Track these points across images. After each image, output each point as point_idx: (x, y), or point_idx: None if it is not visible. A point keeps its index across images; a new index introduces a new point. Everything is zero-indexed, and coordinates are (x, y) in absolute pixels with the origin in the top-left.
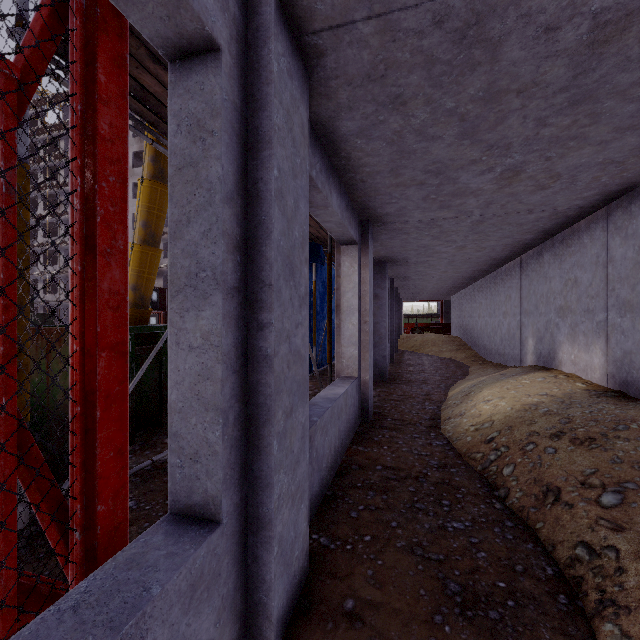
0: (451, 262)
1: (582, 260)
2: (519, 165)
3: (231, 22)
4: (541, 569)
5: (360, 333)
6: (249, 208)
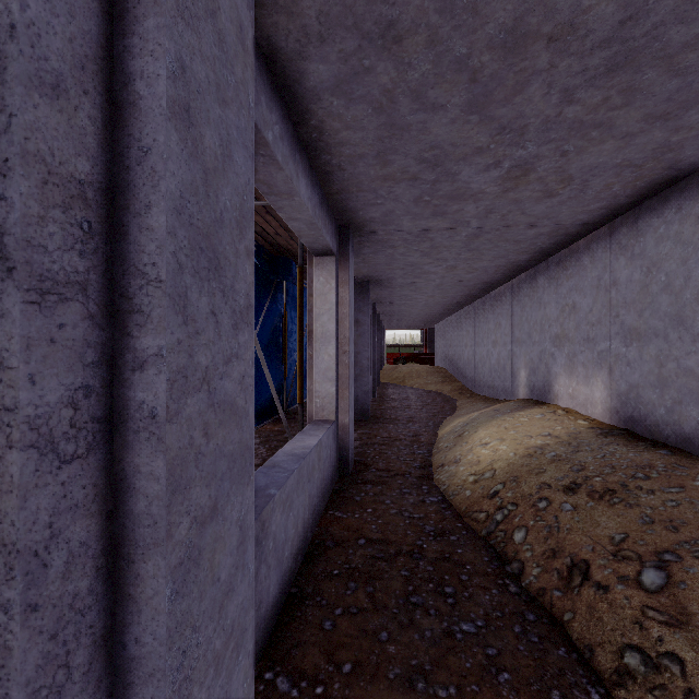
0: (439, 285)
1: (581, 283)
2: (530, 160)
3: None
4: (583, 692)
5: (338, 366)
6: (117, 130)
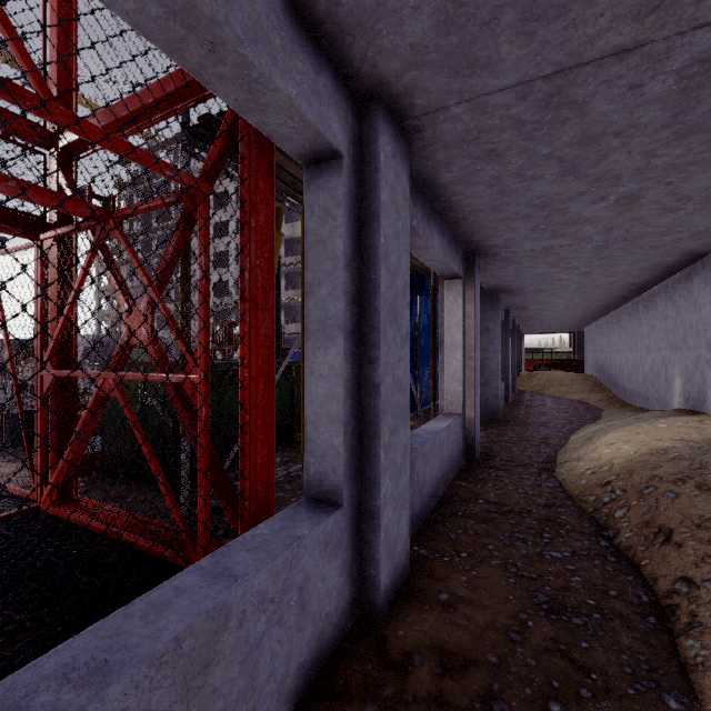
0: (577, 289)
1: None
2: (635, 192)
3: (349, 132)
4: (636, 596)
5: (465, 369)
6: (362, 269)
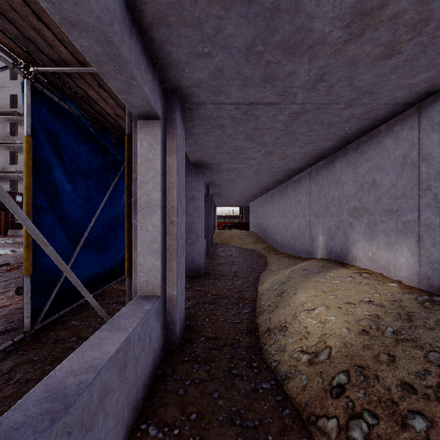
0: (257, 171)
1: (383, 163)
2: None
3: None
4: None
5: (165, 236)
6: None
